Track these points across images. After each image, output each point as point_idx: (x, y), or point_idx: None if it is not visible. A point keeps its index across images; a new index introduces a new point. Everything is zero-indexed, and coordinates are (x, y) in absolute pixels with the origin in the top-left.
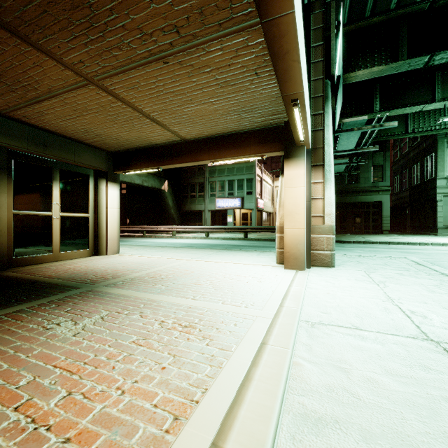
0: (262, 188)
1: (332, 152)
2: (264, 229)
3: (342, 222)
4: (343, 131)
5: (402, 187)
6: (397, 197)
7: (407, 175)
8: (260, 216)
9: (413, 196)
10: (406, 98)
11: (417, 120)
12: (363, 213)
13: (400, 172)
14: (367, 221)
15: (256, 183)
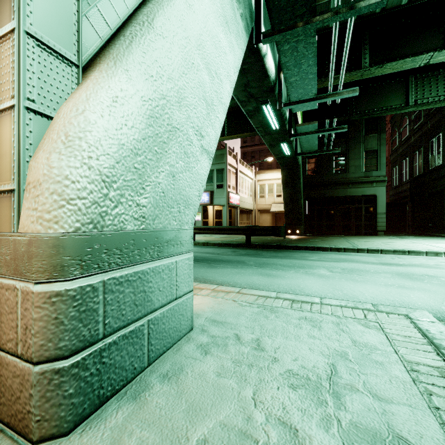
0: (238, 181)
1: (172, 0)
2: (215, 230)
3: (329, 221)
4: (276, 34)
5: (402, 180)
6: (396, 191)
7: (407, 164)
8: (234, 214)
9: (414, 189)
10: (406, 46)
11: (421, 88)
12: (354, 209)
13: (399, 162)
14: (358, 219)
15: (227, 175)
